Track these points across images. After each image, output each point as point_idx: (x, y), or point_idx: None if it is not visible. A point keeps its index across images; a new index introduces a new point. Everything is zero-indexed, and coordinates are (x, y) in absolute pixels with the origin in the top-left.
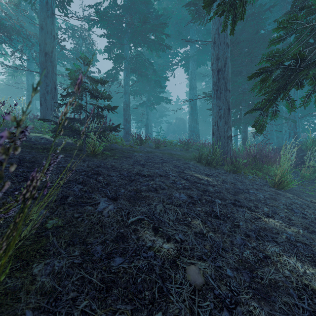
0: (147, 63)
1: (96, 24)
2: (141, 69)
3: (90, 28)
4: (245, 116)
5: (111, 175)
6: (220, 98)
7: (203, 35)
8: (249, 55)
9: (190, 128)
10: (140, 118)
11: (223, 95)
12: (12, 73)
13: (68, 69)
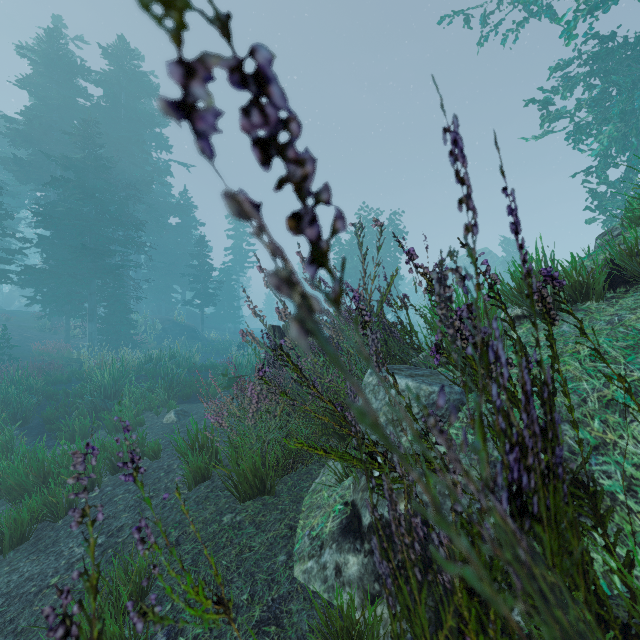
0: None
1: None
2: None
3: None
4: None
5: None
6: None
7: None
8: None
9: None
10: None
11: None
12: None
13: None
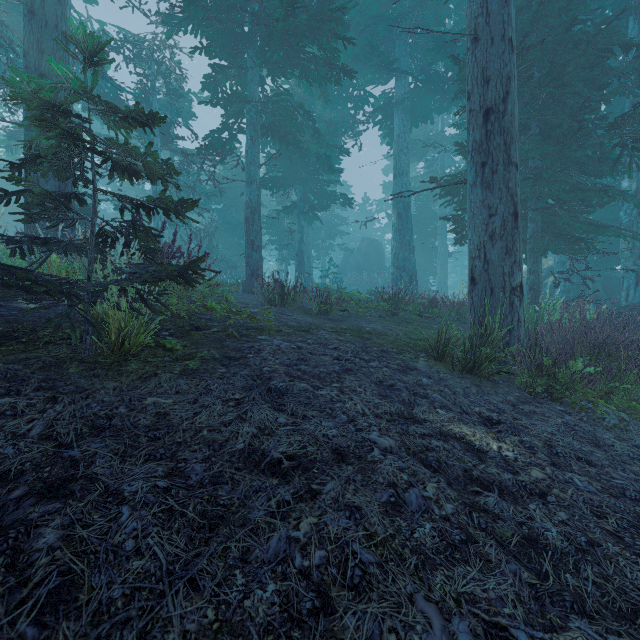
0: (301, 116)
1: (184, 26)
2: (286, 127)
3: (170, 35)
4: (535, 233)
5: (125, 490)
6: (493, 185)
7: (426, 51)
8: (552, 83)
9: (396, 262)
10: (286, 240)
11: (501, 176)
12: (7, 142)
13: (31, 78)
